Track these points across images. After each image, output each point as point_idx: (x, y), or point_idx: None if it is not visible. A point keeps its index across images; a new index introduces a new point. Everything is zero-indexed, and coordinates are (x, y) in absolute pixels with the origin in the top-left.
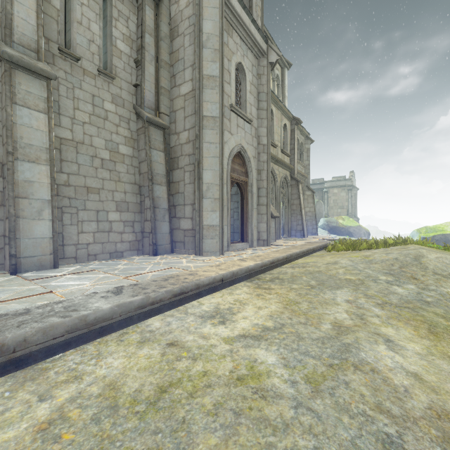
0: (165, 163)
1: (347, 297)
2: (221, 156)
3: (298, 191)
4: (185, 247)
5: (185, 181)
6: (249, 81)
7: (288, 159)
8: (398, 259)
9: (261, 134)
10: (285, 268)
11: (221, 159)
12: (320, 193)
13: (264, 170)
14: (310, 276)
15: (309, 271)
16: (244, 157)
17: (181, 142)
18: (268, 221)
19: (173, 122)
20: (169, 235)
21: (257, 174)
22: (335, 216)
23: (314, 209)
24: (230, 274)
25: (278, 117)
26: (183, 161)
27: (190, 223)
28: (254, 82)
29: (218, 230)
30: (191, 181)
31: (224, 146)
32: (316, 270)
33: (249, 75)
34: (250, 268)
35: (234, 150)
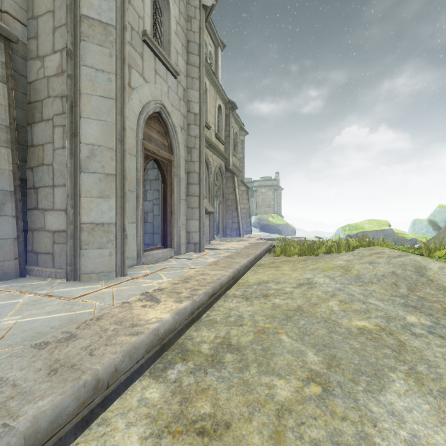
0: (8, 104)
1: (442, 433)
2: (120, 100)
3: (234, 185)
4: (54, 262)
5: (54, 143)
6: (175, 18)
7: (223, 147)
8: (397, 275)
9: (192, 99)
10: (233, 299)
11: (120, 105)
12: (249, 192)
13: (195, 148)
14: (293, 330)
15: (282, 311)
16: (166, 122)
17: (48, 73)
18: (201, 217)
19: (33, 37)
20: (16, 243)
21: (186, 152)
22: (263, 214)
23: (249, 206)
24: (78, 399)
25: (212, 95)
26: (50, 107)
27: (64, 220)
28: (181, 23)
29: (113, 233)
30: (66, 144)
31: (131, 93)
32: (291, 305)
33: (174, 8)
34: (163, 332)
35: (149, 105)
